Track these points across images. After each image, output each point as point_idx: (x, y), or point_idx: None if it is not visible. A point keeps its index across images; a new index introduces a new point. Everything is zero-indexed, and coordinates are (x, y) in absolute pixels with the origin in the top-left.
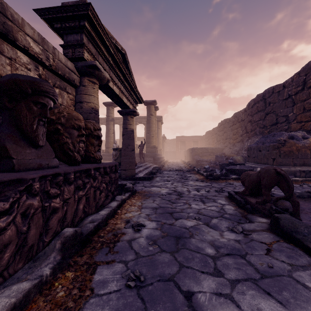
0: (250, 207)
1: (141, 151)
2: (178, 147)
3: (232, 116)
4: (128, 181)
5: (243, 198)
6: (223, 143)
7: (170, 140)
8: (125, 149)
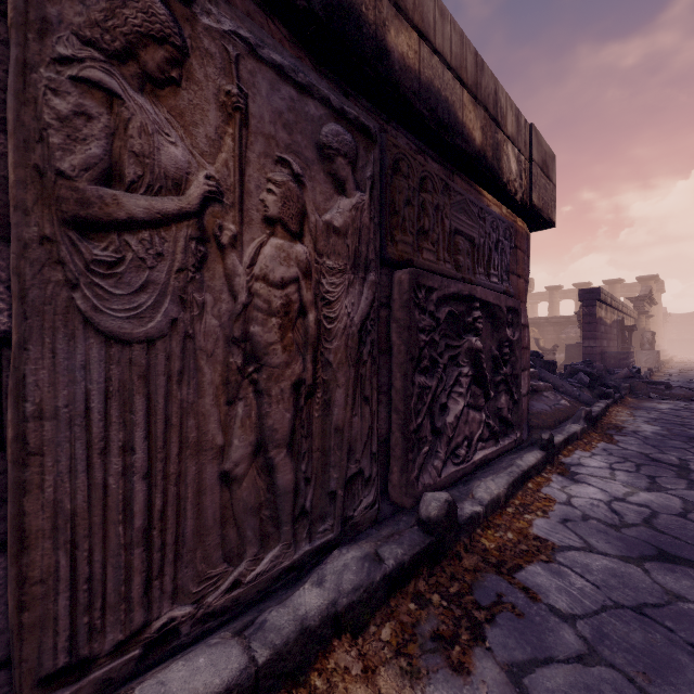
0: None
1: None
2: None
3: None
4: None
5: None
6: None
7: (679, 316)
8: None
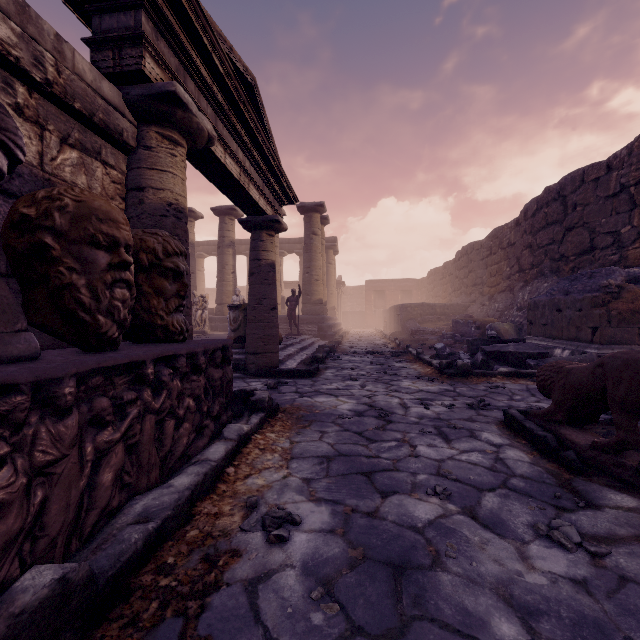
0: (576, 458)
1: (292, 312)
2: (369, 303)
3: (487, 237)
4: (261, 381)
5: (549, 431)
6: (467, 294)
7: (353, 289)
8: (256, 306)
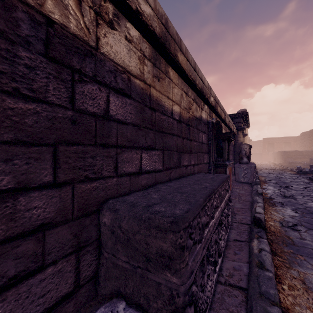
0: None
1: None
2: (265, 149)
3: None
4: None
5: None
6: None
7: (255, 142)
8: None
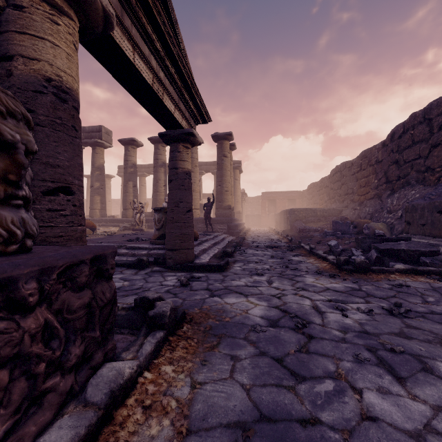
0: None
1: (207, 215)
2: (264, 208)
3: (357, 157)
4: (176, 275)
5: None
6: (340, 201)
7: (252, 198)
8: (173, 209)
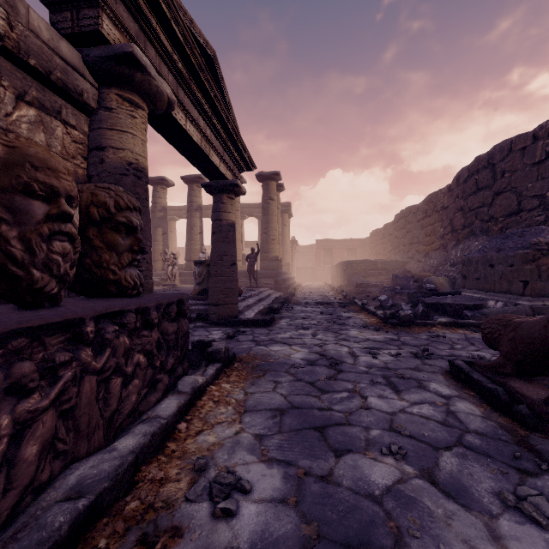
0: (530, 414)
1: (251, 267)
2: (319, 260)
3: (423, 201)
4: (221, 329)
5: (498, 383)
6: (404, 252)
7: (305, 247)
8: (217, 262)
